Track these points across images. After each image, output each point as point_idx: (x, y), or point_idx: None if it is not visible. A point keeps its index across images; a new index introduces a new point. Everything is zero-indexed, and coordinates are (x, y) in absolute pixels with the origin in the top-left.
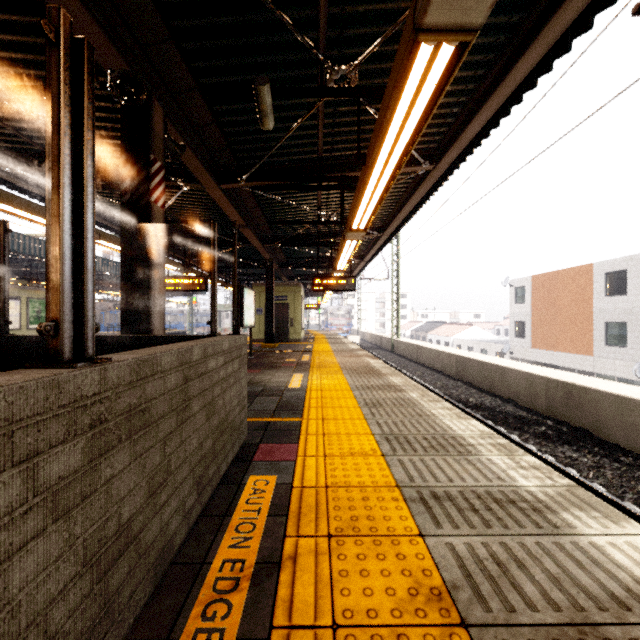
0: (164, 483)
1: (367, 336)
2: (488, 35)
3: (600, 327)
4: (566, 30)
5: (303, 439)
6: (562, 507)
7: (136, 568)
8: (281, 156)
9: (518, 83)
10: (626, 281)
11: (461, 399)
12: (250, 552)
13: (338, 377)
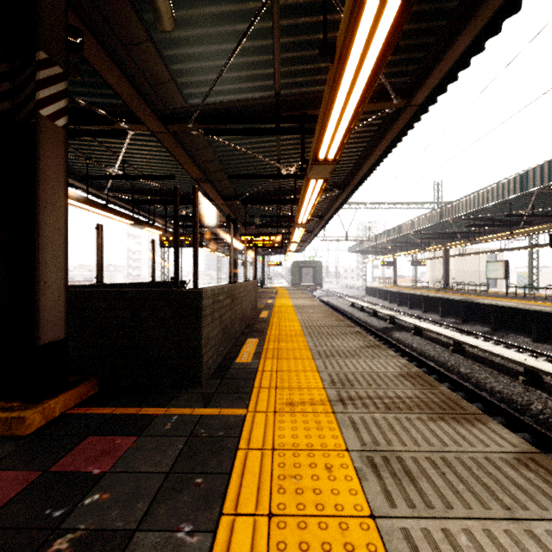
0: None
1: None
2: None
3: None
4: None
5: None
6: None
7: None
8: None
9: None
10: None
11: None
12: None
13: None
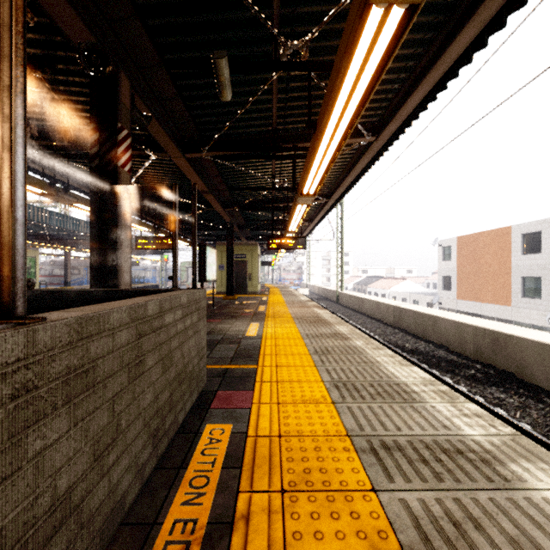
0: (113, 443)
1: (315, 289)
2: (428, 14)
3: (517, 281)
4: (501, 8)
5: (258, 386)
6: (509, 458)
7: (77, 540)
8: (239, 128)
9: (455, 59)
10: (540, 241)
11: (398, 345)
12: (202, 510)
13: (290, 326)
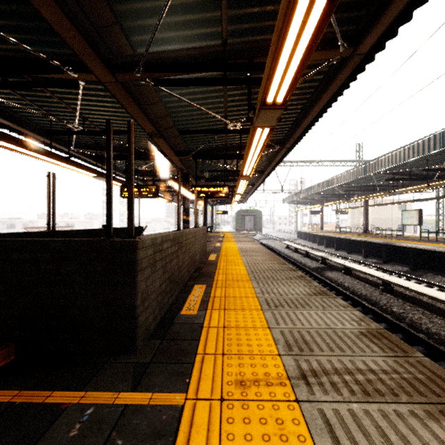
0: None
1: None
2: None
3: None
4: None
5: None
6: None
7: None
8: None
9: None
10: None
11: None
12: None
13: None
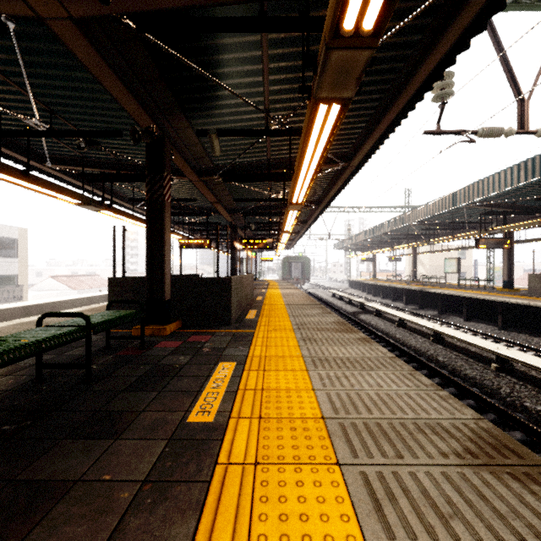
0: None
1: None
2: None
3: None
4: None
5: None
6: None
7: None
8: None
9: None
10: None
11: None
12: None
13: None
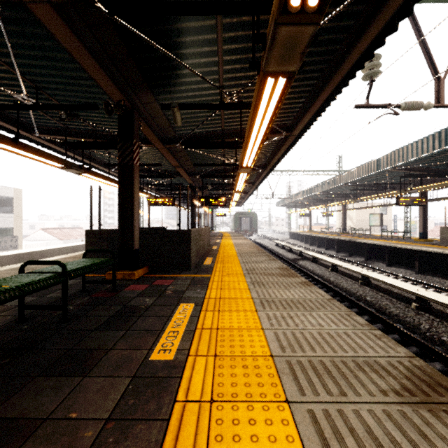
0: None
1: None
2: None
3: None
4: None
5: None
6: None
7: None
8: None
9: None
10: None
11: None
12: None
13: None
